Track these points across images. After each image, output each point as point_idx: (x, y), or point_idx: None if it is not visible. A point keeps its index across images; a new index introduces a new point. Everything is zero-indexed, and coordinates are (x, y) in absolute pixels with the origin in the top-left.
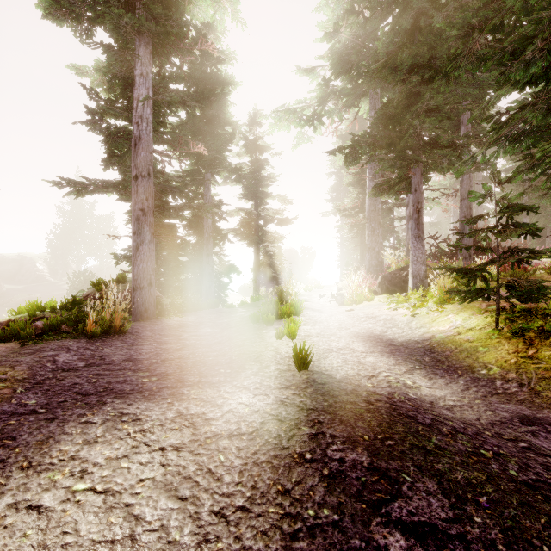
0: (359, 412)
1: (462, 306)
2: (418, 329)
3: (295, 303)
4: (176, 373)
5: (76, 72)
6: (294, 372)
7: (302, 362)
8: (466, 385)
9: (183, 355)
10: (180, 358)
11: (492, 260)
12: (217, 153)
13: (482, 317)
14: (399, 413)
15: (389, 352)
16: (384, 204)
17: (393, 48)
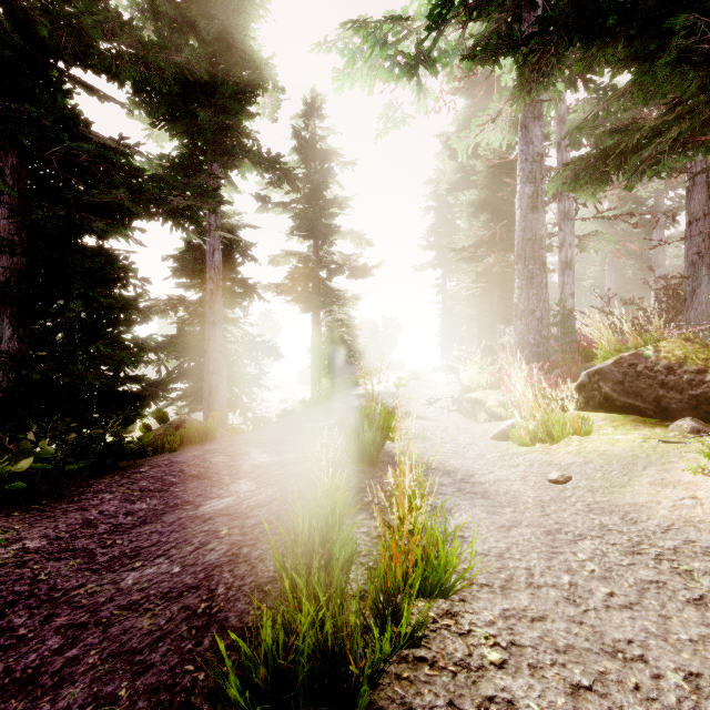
0: None
1: None
2: None
3: (429, 532)
4: None
5: None
6: None
7: None
8: None
9: None
10: None
11: None
12: (226, 116)
13: None
14: None
15: None
16: None
17: None
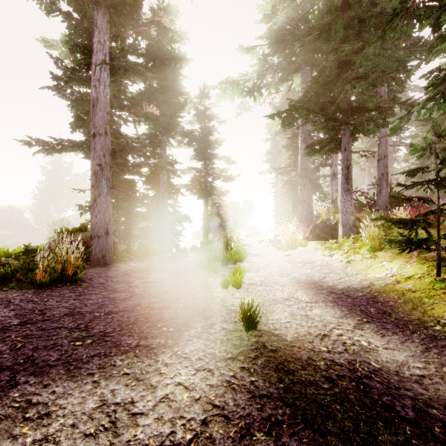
0: (325, 402)
1: (394, 254)
2: (355, 275)
3: (239, 250)
4: (114, 332)
5: (45, 45)
6: (241, 333)
7: (250, 321)
8: (423, 344)
9: (129, 307)
10: (124, 311)
11: (432, 211)
12: (171, 119)
13: (418, 265)
14: (372, 400)
15: (332, 301)
16: (312, 164)
17: (327, 20)
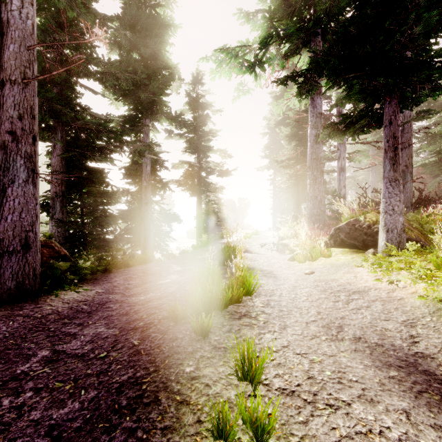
0: None
1: None
2: None
3: (245, 276)
4: None
5: None
6: None
7: None
8: None
9: None
10: None
11: None
12: (154, 96)
13: None
14: None
15: None
16: None
17: None
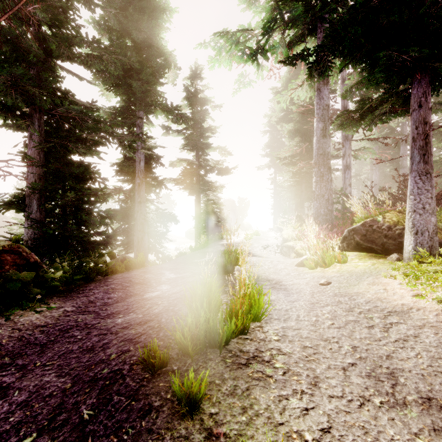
0: None
1: None
2: None
3: (252, 294)
4: None
5: None
6: None
7: None
8: None
9: None
10: None
11: None
12: (148, 85)
13: None
14: None
15: None
16: None
17: None
